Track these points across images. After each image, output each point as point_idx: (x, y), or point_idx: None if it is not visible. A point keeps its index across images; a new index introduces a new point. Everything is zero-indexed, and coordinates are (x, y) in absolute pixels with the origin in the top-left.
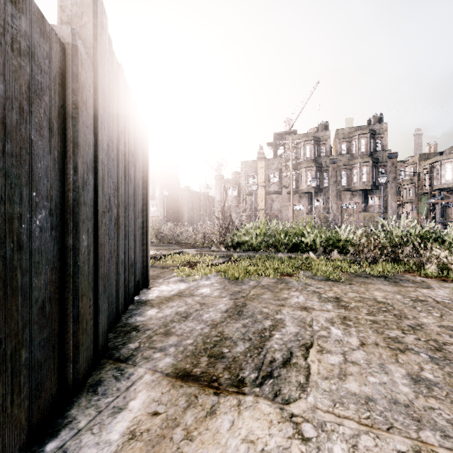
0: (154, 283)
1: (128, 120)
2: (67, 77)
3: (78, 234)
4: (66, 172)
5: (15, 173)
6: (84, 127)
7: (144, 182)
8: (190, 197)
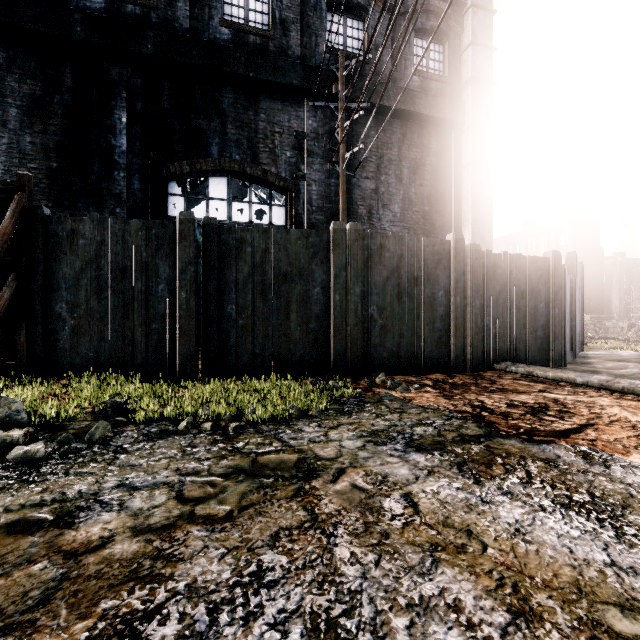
0: (587, 351)
1: (578, 276)
2: (573, 286)
3: (575, 322)
4: (573, 308)
5: (571, 311)
6: (576, 296)
7: (581, 297)
8: (625, 272)
